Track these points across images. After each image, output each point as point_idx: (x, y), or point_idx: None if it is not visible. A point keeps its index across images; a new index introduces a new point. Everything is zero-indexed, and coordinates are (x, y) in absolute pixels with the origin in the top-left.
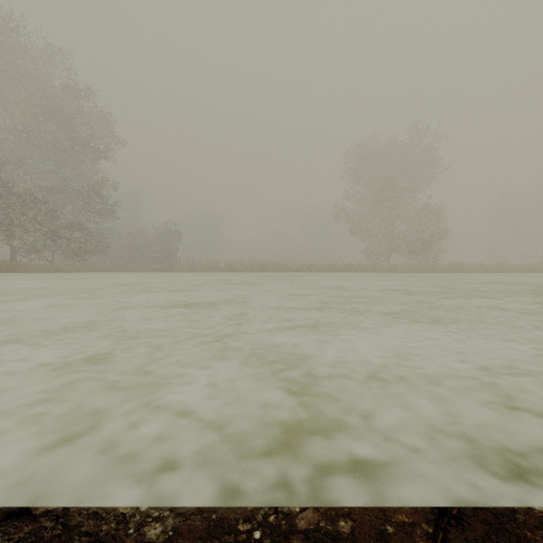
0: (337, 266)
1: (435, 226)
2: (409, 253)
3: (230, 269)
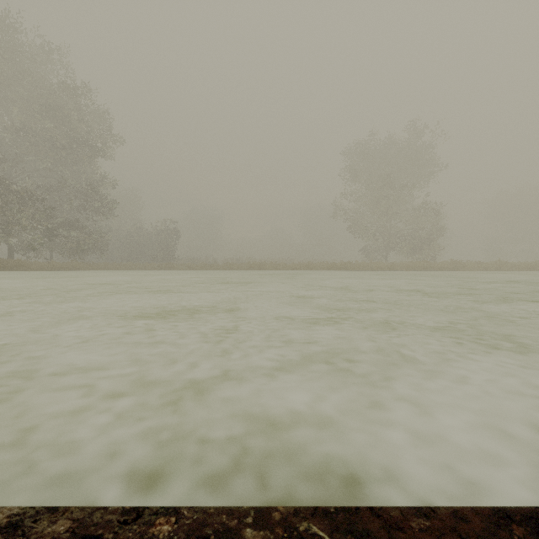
0: (335, 264)
1: (433, 224)
2: (407, 251)
3: (228, 267)
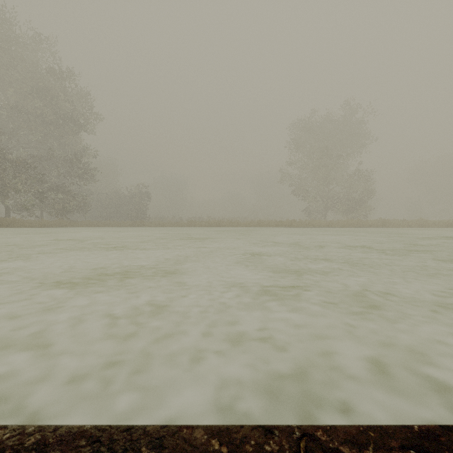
0: (282, 222)
1: (365, 188)
2: (343, 211)
3: (191, 224)
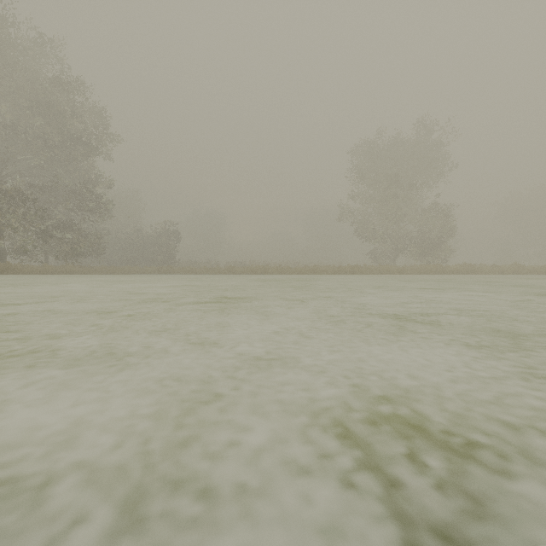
0: (342, 268)
1: (444, 226)
2: (417, 254)
3: (230, 271)
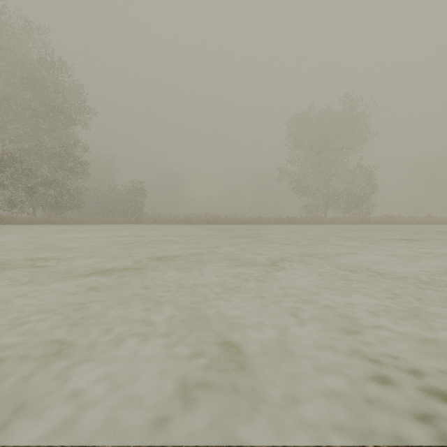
0: (282, 219)
1: (367, 184)
2: (344, 207)
3: (188, 221)
